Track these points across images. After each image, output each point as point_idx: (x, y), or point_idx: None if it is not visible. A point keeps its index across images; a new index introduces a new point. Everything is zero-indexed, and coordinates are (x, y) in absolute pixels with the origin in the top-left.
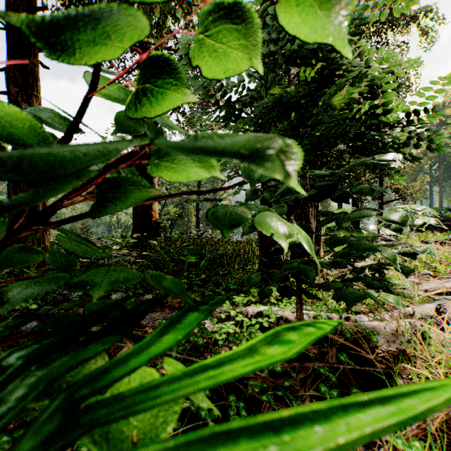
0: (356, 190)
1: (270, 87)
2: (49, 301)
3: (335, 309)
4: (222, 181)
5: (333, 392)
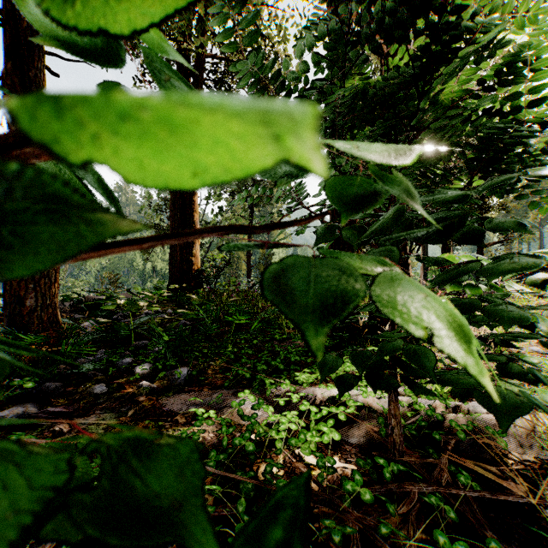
0: (493, 225)
1: (350, 81)
2: (51, 377)
3: (439, 394)
4: (280, 216)
5: (459, 547)
